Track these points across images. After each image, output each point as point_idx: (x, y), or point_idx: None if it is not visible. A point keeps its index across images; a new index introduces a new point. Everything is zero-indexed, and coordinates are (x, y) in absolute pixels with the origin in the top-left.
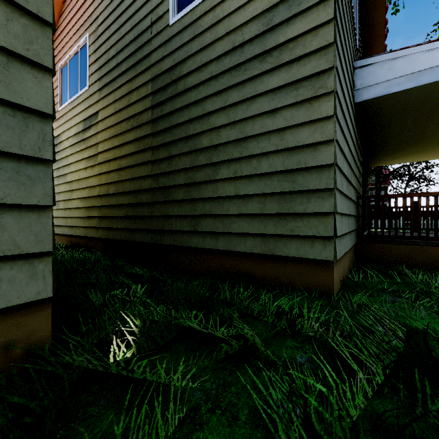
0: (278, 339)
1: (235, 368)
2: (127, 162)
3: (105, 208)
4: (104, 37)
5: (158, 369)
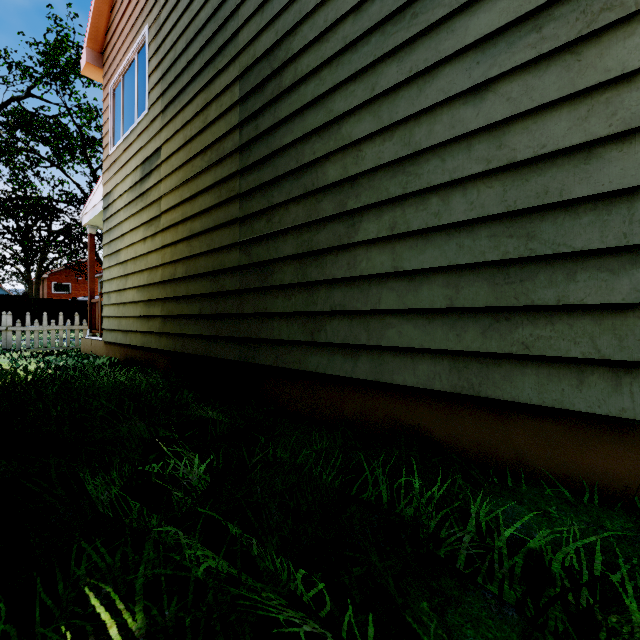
0: None
1: None
2: (202, 225)
3: (171, 302)
4: (169, 24)
5: None
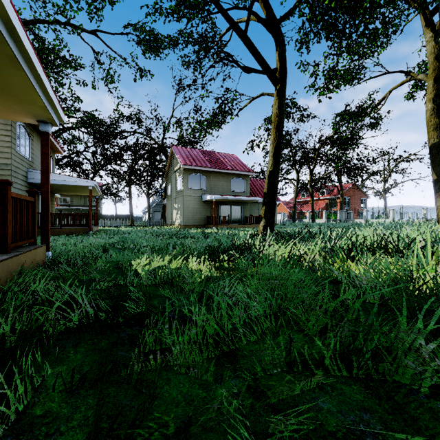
0: None
1: None
2: None
3: None
4: None
5: None
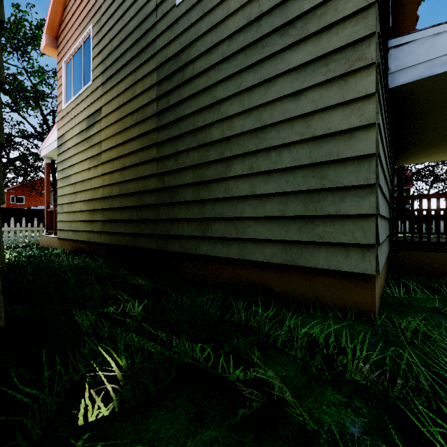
0: (313, 387)
1: (257, 442)
2: (131, 161)
3: (109, 211)
4: (107, 26)
5: (144, 441)
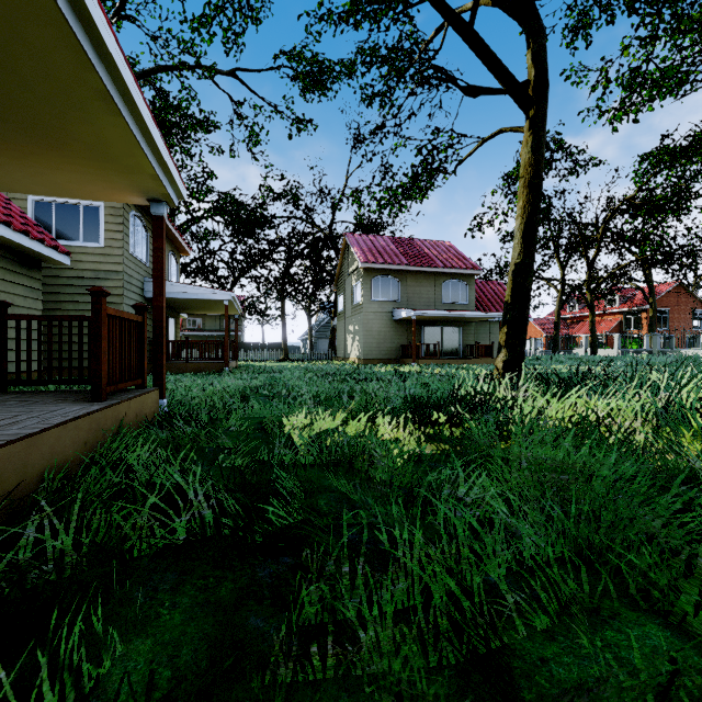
0: None
1: None
2: None
3: None
4: None
5: None
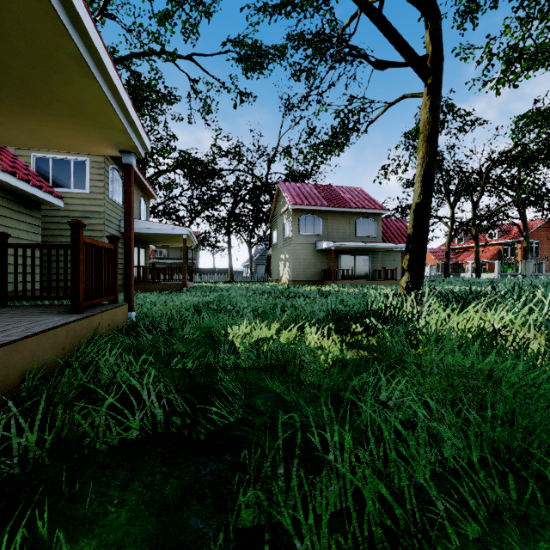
0: None
1: None
2: None
3: None
4: None
5: None
